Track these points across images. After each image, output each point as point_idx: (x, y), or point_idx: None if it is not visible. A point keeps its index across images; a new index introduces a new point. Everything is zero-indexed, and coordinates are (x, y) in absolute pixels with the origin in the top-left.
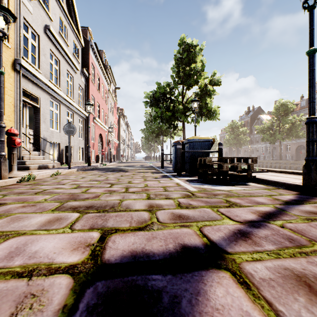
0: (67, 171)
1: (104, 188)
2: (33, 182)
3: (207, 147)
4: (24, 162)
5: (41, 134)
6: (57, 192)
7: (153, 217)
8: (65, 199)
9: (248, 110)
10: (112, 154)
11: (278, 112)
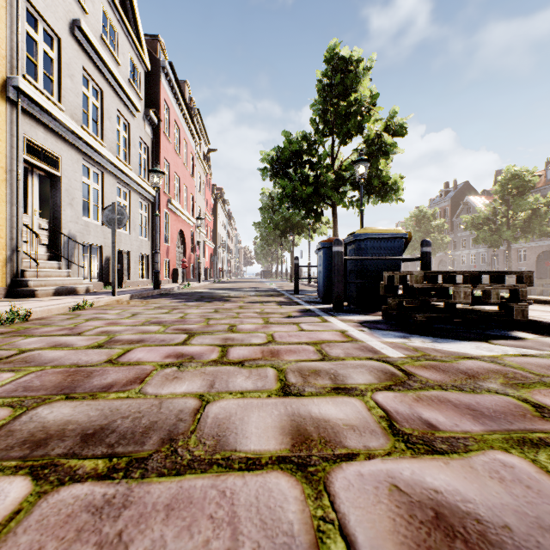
0: (107, 300)
1: (169, 347)
2: (18, 327)
3: (397, 251)
4: (24, 281)
5: (64, 229)
6: (42, 362)
7: (328, 529)
8: (42, 390)
9: (445, 188)
10: (203, 268)
11: (506, 190)
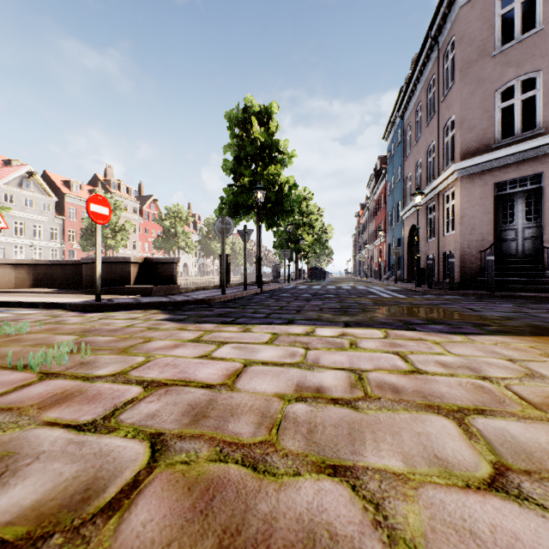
0: None
1: None
2: None
3: None
4: None
5: None
6: None
7: None
8: None
9: None
10: None
11: None
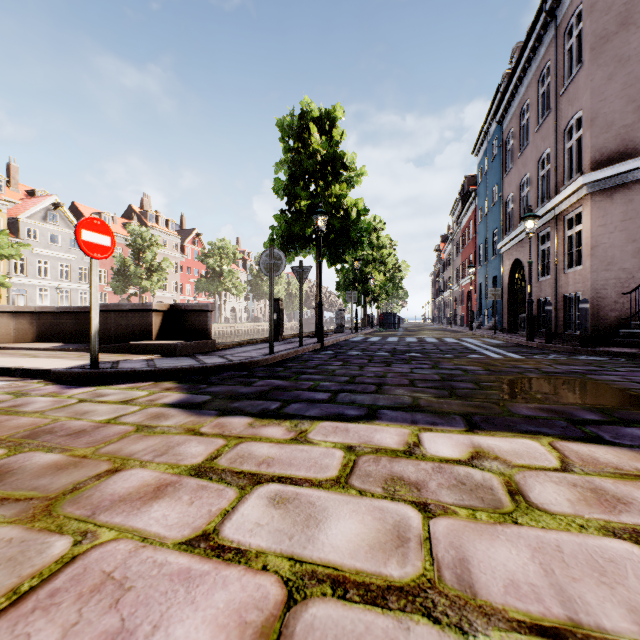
0: None
1: None
2: None
3: None
4: None
5: None
6: None
7: None
8: None
9: None
10: None
11: None
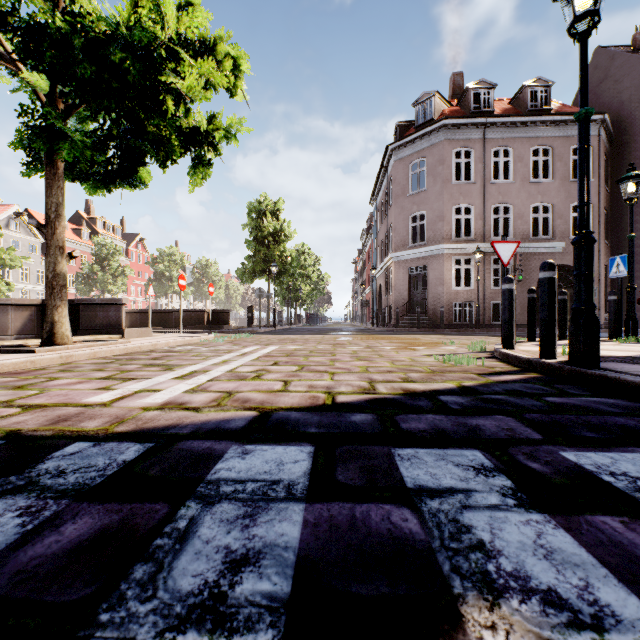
0: None
1: None
2: None
3: None
4: None
5: None
6: None
7: None
8: None
9: None
10: None
11: None
